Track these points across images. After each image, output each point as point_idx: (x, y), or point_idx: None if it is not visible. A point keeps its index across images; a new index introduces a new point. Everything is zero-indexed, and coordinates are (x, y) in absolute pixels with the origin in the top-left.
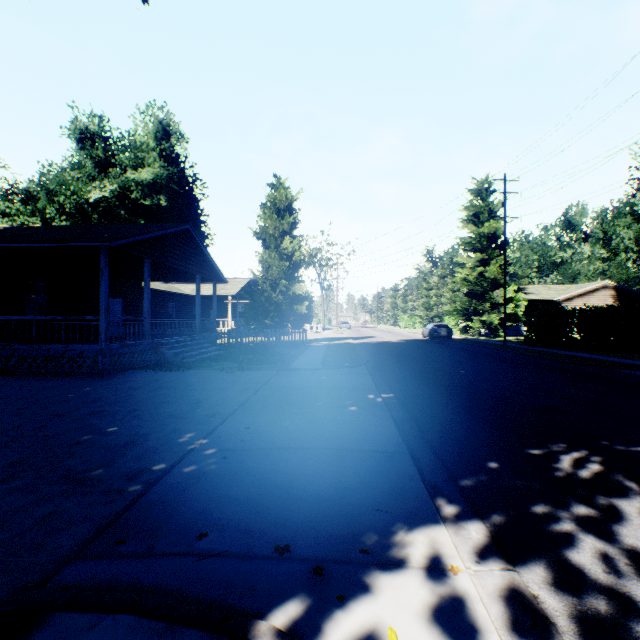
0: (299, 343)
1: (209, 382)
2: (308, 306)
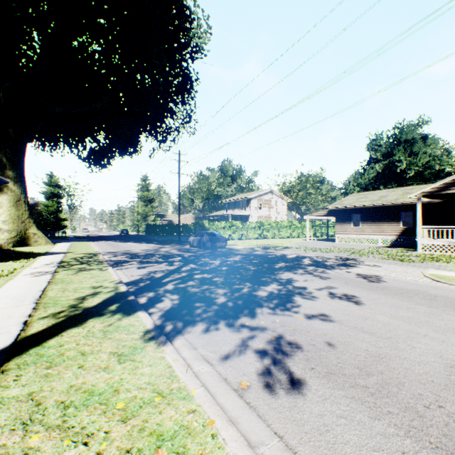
0: (64, 236)
1: None
2: None
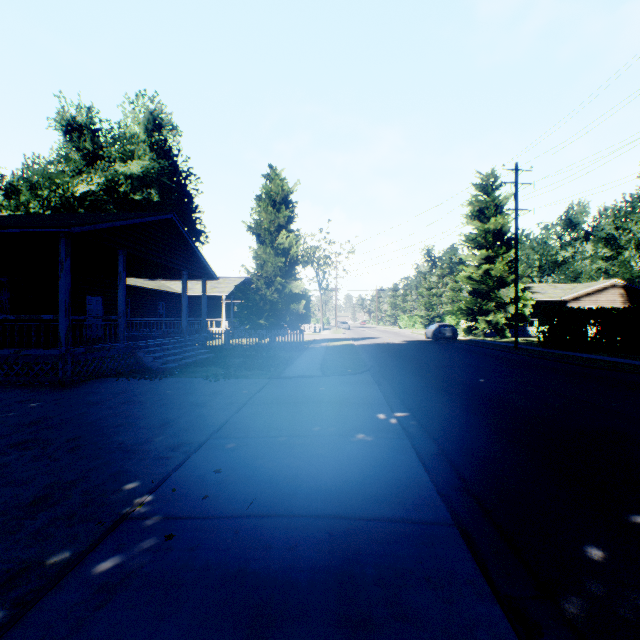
0: (296, 345)
1: (186, 394)
2: (306, 306)
